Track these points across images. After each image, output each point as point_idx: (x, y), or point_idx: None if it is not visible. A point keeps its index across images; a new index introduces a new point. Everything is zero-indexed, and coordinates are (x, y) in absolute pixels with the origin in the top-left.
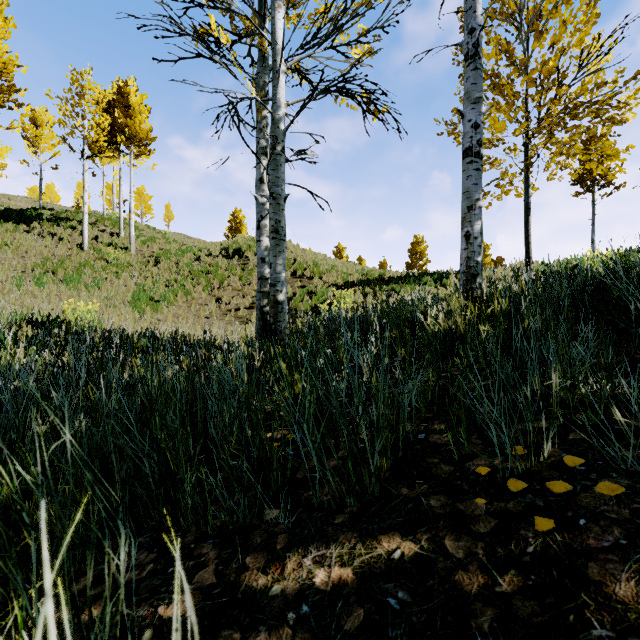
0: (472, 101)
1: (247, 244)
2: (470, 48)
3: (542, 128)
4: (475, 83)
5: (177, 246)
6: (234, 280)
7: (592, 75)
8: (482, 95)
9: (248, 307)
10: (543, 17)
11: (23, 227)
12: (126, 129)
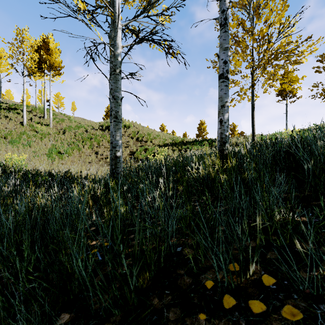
0: (223, 49)
1: None
2: (222, 20)
3: (260, 65)
4: (225, 39)
5: (76, 124)
6: (105, 142)
7: (285, 38)
8: (228, 46)
9: None
10: (261, 8)
11: None
12: (47, 61)
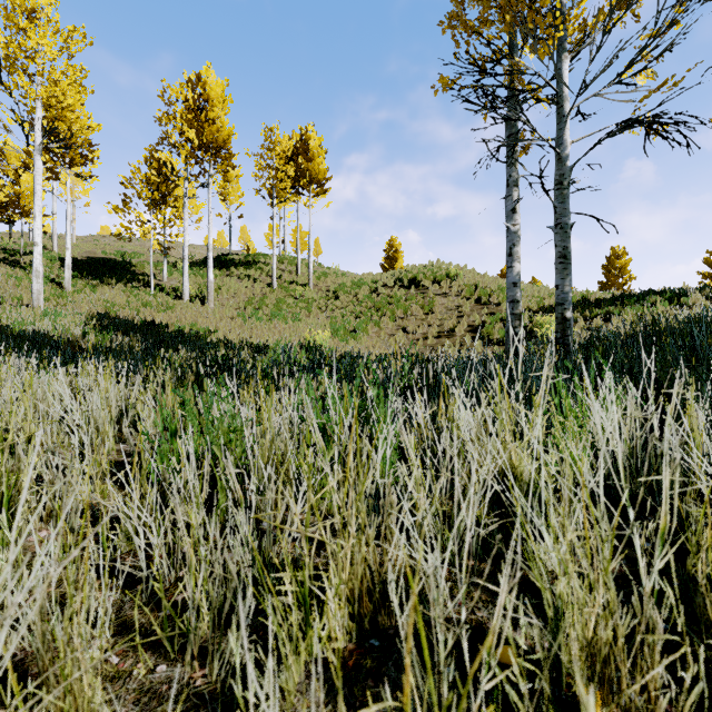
0: None
1: (421, 272)
2: None
3: None
4: None
5: (348, 279)
6: (417, 310)
7: None
8: None
9: (435, 336)
10: None
11: (225, 272)
12: (307, 173)
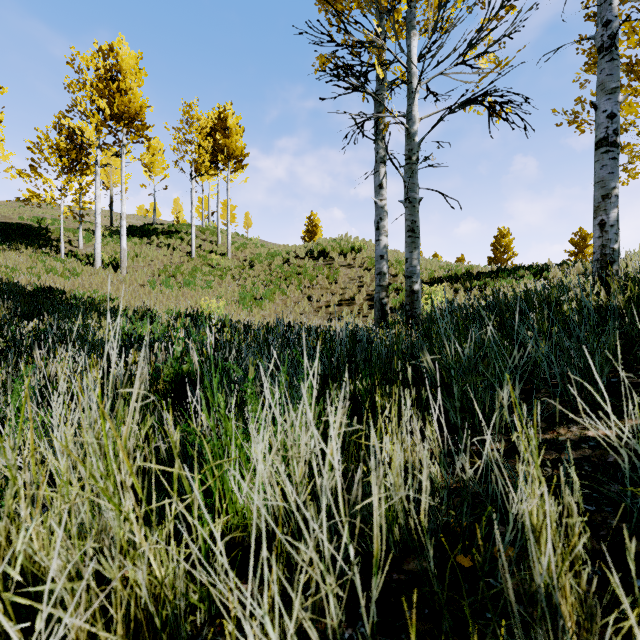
0: (607, 92)
1: (330, 245)
2: (605, 40)
3: None
4: (611, 74)
5: (265, 250)
6: (322, 279)
7: None
8: (619, 85)
9: (337, 304)
10: None
11: (145, 240)
12: (225, 149)
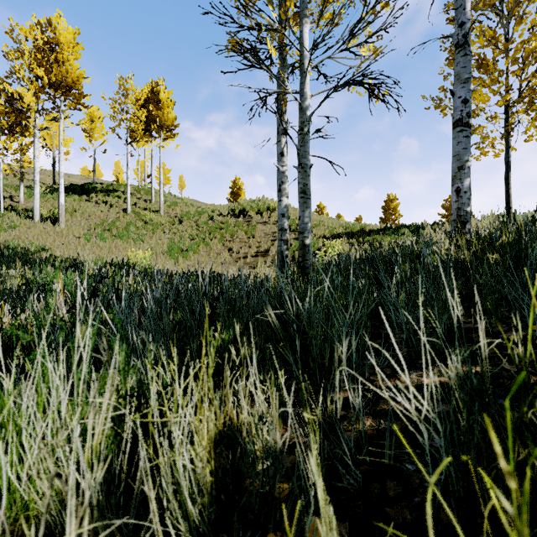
0: (462, 81)
1: (249, 205)
2: (460, 38)
3: (524, 98)
4: (465, 66)
5: (194, 208)
6: (242, 234)
7: None
8: (471, 76)
9: (253, 255)
10: (522, 2)
11: (85, 197)
12: (157, 119)
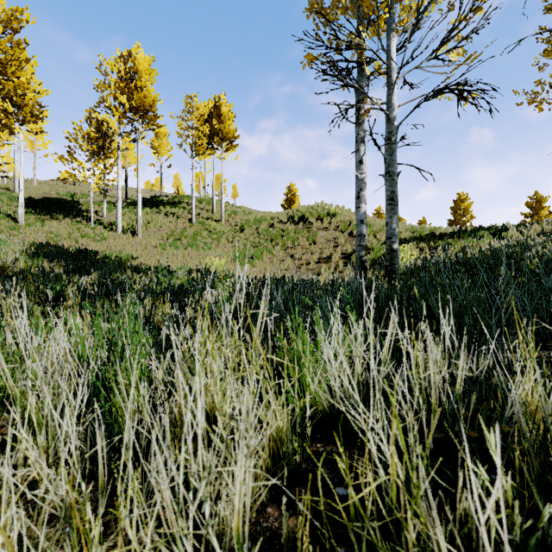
0: None
1: (308, 211)
2: None
3: None
4: None
5: (253, 216)
6: (303, 241)
7: None
8: None
9: (316, 262)
10: None
11: (155, 210)
12: (219, 132)
